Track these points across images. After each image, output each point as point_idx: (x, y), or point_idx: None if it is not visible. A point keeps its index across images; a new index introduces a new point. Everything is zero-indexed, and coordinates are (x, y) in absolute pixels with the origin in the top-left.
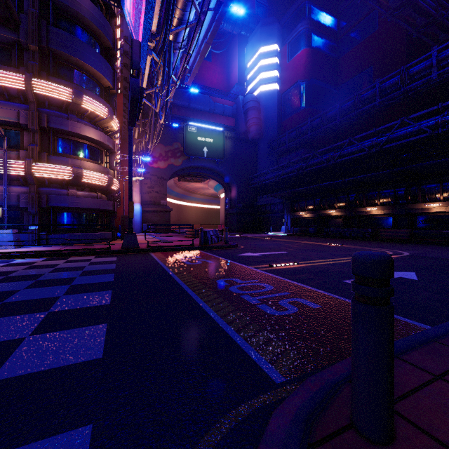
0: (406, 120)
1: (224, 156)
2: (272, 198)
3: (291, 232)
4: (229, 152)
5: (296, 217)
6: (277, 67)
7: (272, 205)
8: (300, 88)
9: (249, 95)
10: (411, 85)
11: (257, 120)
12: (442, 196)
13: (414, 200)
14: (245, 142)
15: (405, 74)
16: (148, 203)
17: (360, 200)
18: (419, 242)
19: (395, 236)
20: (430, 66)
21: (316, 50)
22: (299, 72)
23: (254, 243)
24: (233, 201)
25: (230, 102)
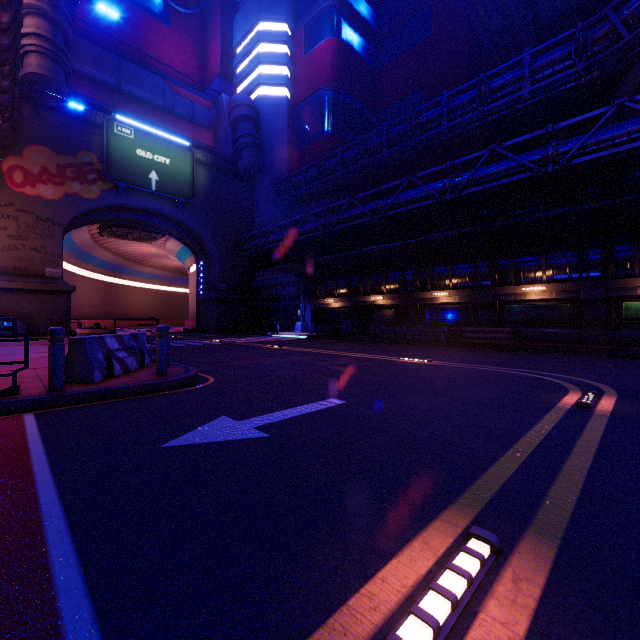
0: (499, 149)
1: (192, 195)
2: (280, 274)
3: (311, 332)
4: (202, 189)
5: (320, 307)
6: (287, 61)
7: (280, 286)
8: (324, 99)
9: (240, 95)
10: (494, 104)
11: (253, 139)
12: (545, 275)
13: (503, 282)
14: (232, 175)
15: (485, 87)
16: (9, 273)
17: (422, 280)
18: (532, 349)
19: (490, 338)
20: (520, 79)
21: (347, 45)
22: (322, 74)
23: (246, 361)
24: (212, 279)
25: (205, 102)
